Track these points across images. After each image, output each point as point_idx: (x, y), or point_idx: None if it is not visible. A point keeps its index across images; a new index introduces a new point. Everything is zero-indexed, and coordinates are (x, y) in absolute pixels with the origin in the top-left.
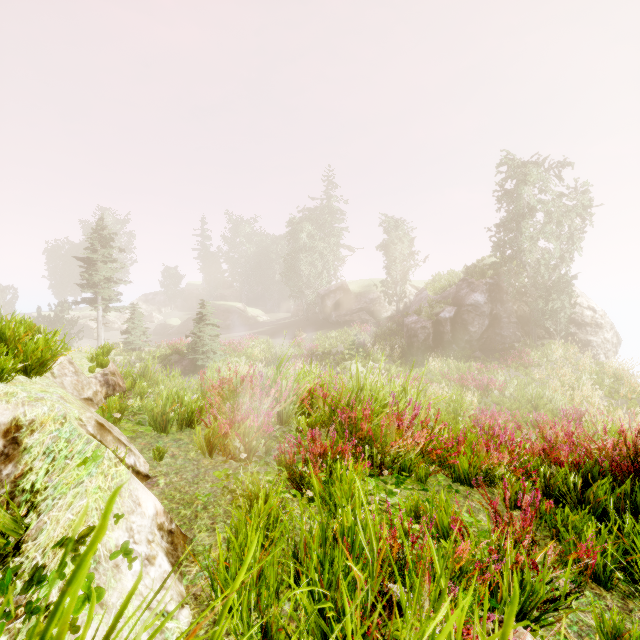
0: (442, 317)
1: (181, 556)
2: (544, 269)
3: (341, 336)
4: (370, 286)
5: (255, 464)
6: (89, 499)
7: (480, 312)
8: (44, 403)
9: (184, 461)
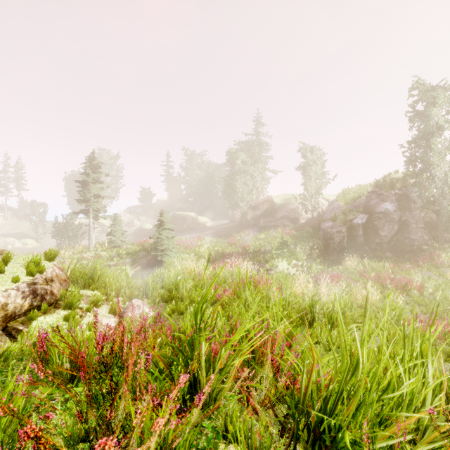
0: (355, 223)
1: None
2: None
3: (268, 238)
4: (290, 199)
5: None
6: None
7: (390, 219)
8: None
9: None
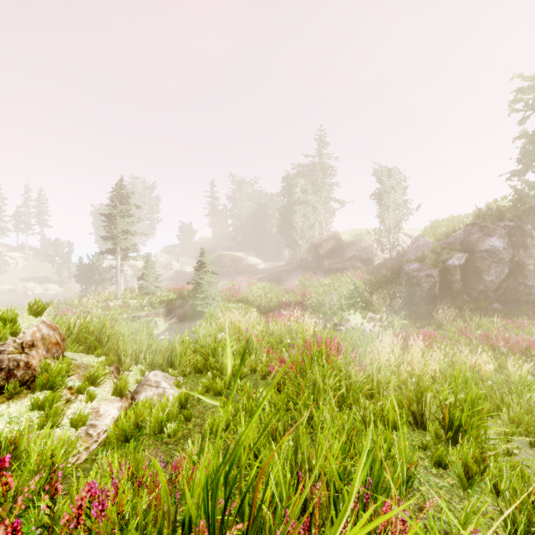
0: (450, 264)
1: None
2: None
3: (334, 283)
4: (361, 235)
5: None
6: None
7: (498, 259)
8: None
9: None
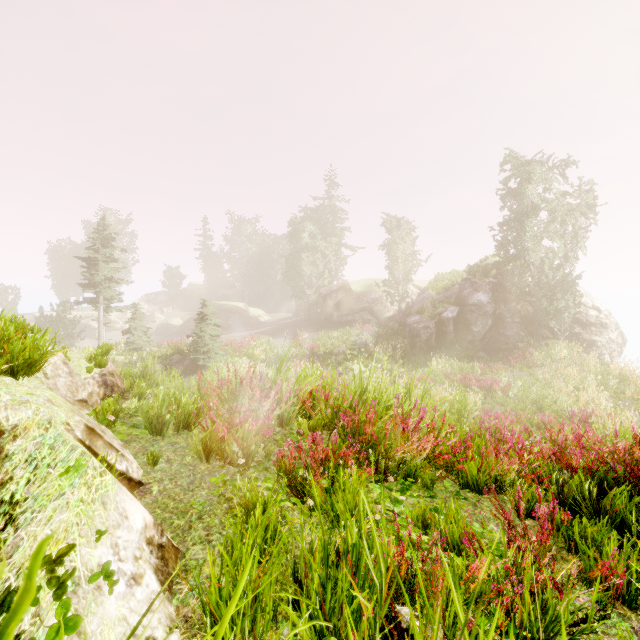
0: (445, 317)
1: (172, 572)
2: (548, 268)
3: (343, 336)
4: (372, 286)
5: (254, 469)
6: (70, 513)
7: (483, 312)
8: (28, 407)
9: (180, 466)
